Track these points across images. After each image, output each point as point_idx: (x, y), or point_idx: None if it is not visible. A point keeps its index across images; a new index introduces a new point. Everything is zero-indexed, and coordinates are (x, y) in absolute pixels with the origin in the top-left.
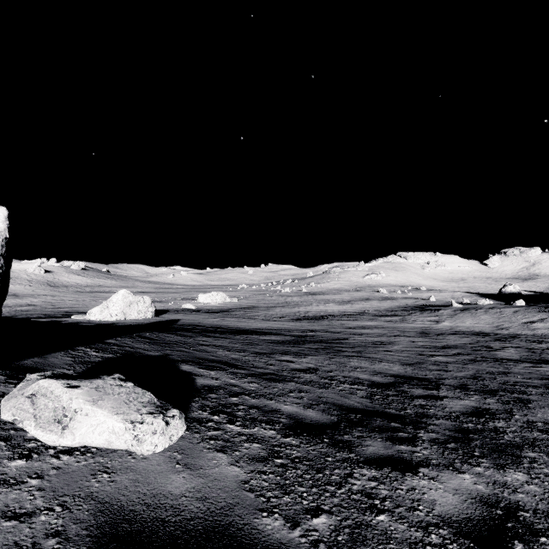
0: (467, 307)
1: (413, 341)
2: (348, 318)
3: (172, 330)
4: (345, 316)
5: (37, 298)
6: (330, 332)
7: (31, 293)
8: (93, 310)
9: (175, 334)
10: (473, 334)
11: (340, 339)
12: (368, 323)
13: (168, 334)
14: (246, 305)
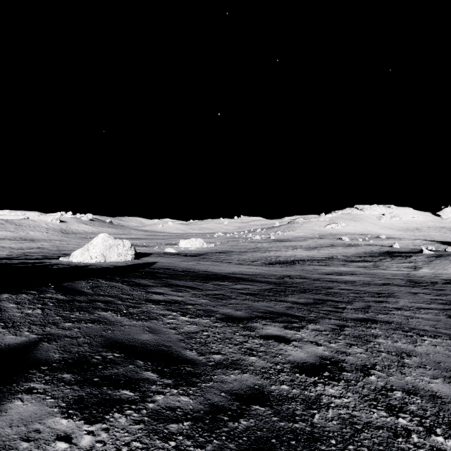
0: (439, 254)
1: (414, 293)
2: (319, 263)
3: (137, 275)
4: (315, 261)
5: (48, 242)
6: (309, 278)
7: (45, 238)
8: (75, 252)
9: (126, 283)
10: None
11: (325, 288)
12: (342, 269)
13: (116, 283)
14: (221, 250)
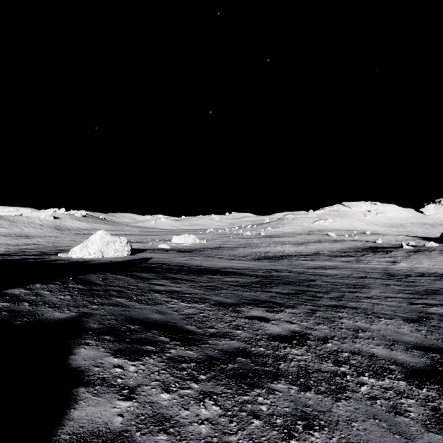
0: (418, 249)
1: (387, 284)
2: (306, 258)
3: (136, 269)
4: (302, 256)
5: (43, 238)
6: (294, 272)
7: (40, 235)
8: (74, 248)
9: (130, 276)
10: (441, 276)
11: (308, 280)
12: (326, 263)
13: (121, 276)
14: (213, 246)
